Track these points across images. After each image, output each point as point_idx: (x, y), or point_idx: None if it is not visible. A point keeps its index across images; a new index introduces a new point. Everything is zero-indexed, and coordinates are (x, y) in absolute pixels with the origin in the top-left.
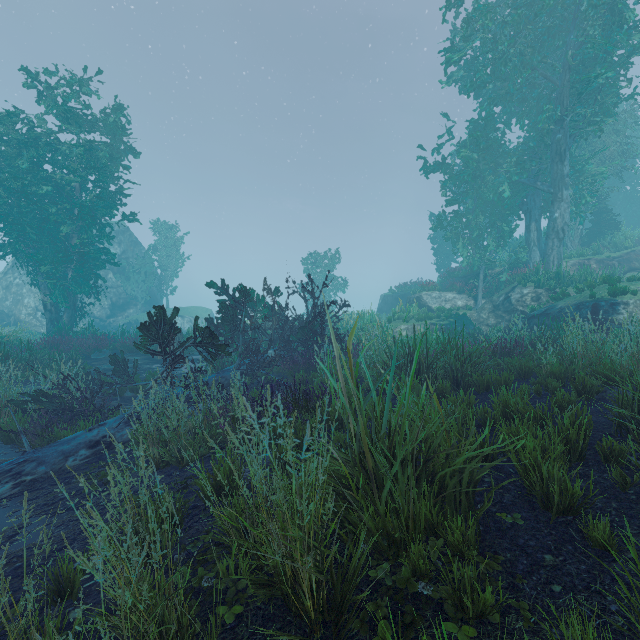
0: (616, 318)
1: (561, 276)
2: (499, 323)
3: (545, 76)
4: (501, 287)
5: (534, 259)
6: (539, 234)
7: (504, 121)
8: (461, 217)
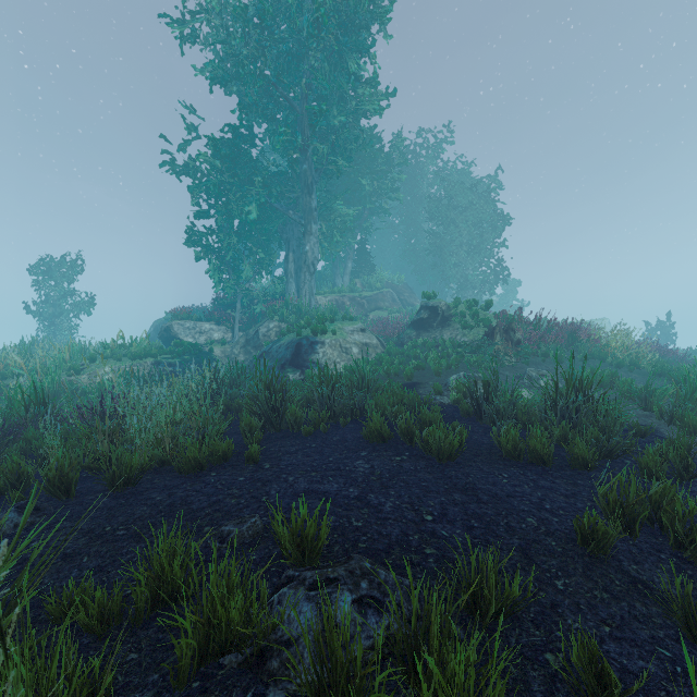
0: (313, 358)
1: (302, 311)
2: (247, 360)
3: (286, 97)
4: (259, 319)
5: (290, 291)
6: (297, 266)
7: (271, 140)
8: (210, 234)
